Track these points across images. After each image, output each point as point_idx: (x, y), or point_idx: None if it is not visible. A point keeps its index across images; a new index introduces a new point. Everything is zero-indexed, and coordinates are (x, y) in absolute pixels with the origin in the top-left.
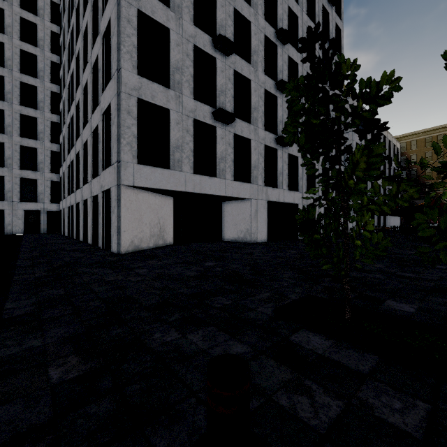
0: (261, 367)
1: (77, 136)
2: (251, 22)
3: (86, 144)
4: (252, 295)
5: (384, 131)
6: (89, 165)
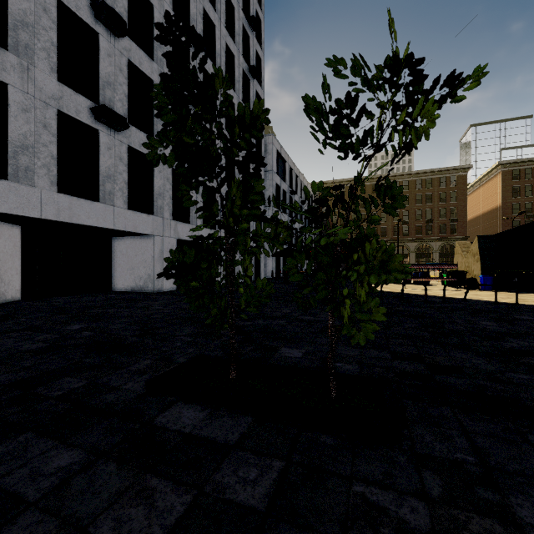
0: (90, 481)
1: None
2: (154, 6)
3: None
4: (124, 366)
5: (301, 176)
6: None
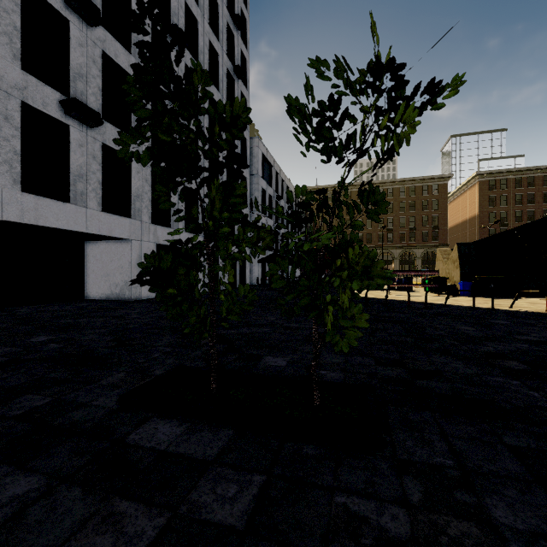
0: (50, 510)
1: None
2: None
3: None
4: (95, 380)
5: (287, 181)
6: None
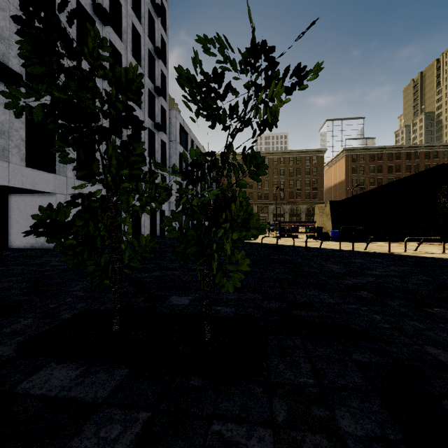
0: None
1: None
2: None
3: None
4: None
5: (201, 148)
6: None
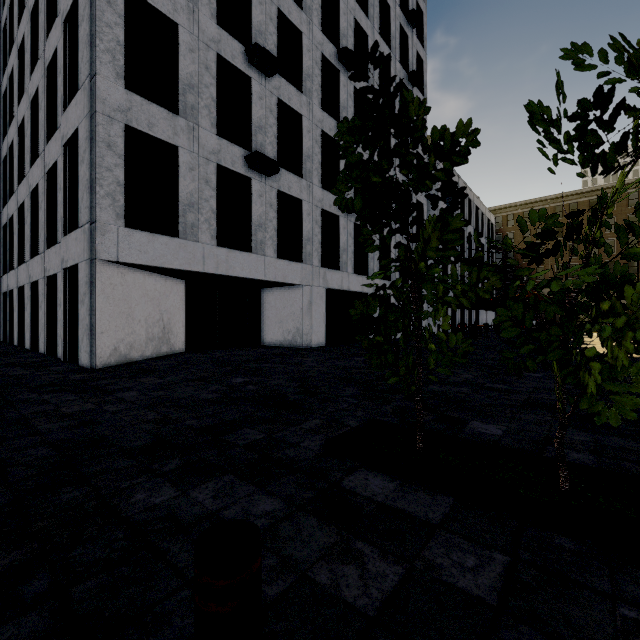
0: (296, 530)
1: (19, 177)
2: (302, 33)
3: (36, 191)
4: (296, 423)
5: (476, 200)
6: (40, 226)
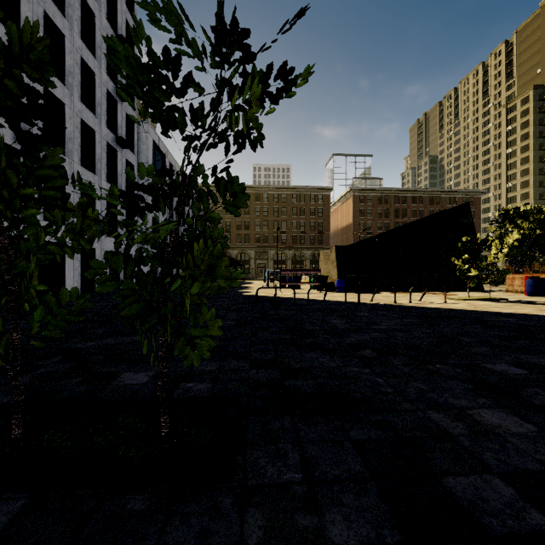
0: None
1: None
2: None
3: None
4: None
5: None
6: None
